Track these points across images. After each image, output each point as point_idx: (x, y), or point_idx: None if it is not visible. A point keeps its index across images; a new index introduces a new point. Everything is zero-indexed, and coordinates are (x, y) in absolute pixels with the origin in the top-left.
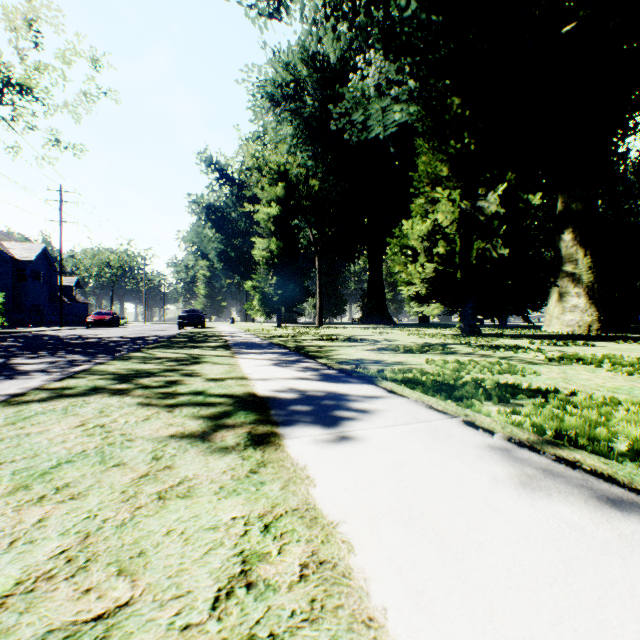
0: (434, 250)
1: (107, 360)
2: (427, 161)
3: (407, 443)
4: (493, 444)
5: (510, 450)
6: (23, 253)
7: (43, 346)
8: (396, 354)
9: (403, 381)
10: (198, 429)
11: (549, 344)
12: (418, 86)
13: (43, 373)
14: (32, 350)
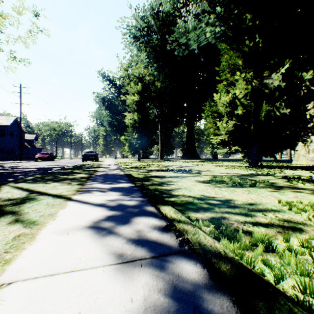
0: (235, 112)
1: None
2: (228, 58)
3: None
4: None
5: None
6: (4, 121)
7: None
8: (230, 188)
9: None
10: None
11: None
12: (222, 10)
13: None
14: None
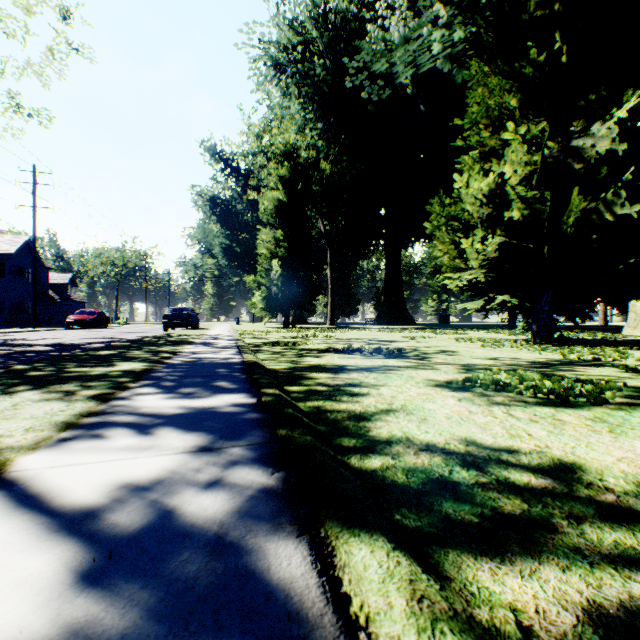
0: (506, 214)
1: None
2: (485, 94)
3: None
4: None
5: None
6: (3, 246)
7: None
8: (540, 410)
9: None
10: None
11: None
12: None
13: None
14: None
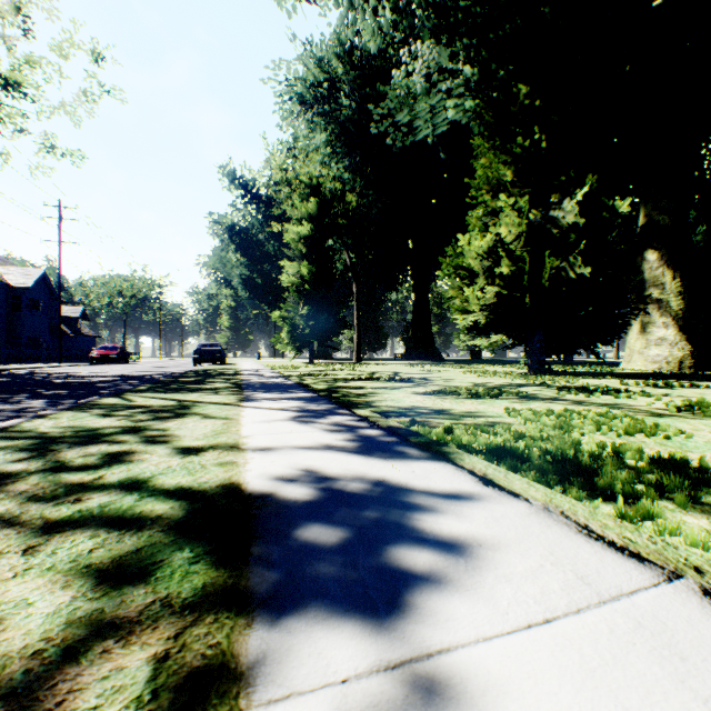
0: (497, 270)
1: (57, 410)
2: (487, 164)
3: None
4: None
5: None
6: (19, 279)
7: (9, 387)
8: (459, 399)
9: (492, 451)
10: (28, 642)
11: (648, 385)
12: (476, 73)
13: None
14: None
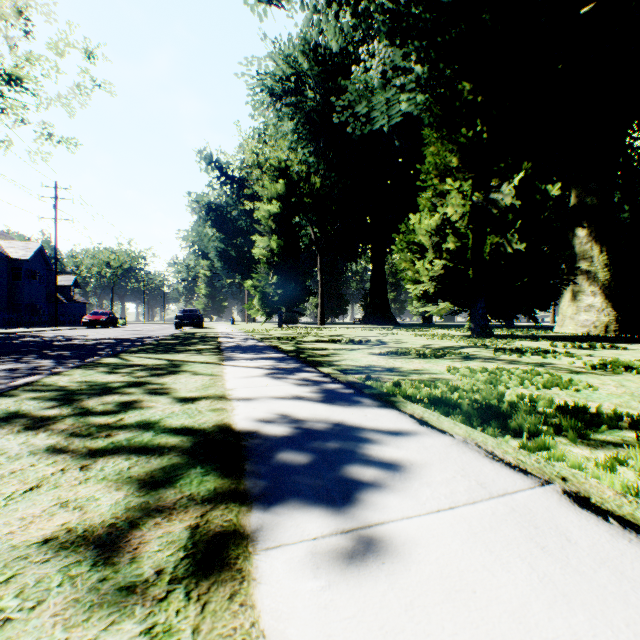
0: (444, 245)
1: (68, 368)
2: (435, 152)
3: (498, 569)
4: None
5: None
6: (18, 252)
7: (18, 349)
8: (408, 359)
9: (430, 400)
10: (104, 519)
11: (574, 347)
12: (426, 72)
13: None
14: (1, 354)
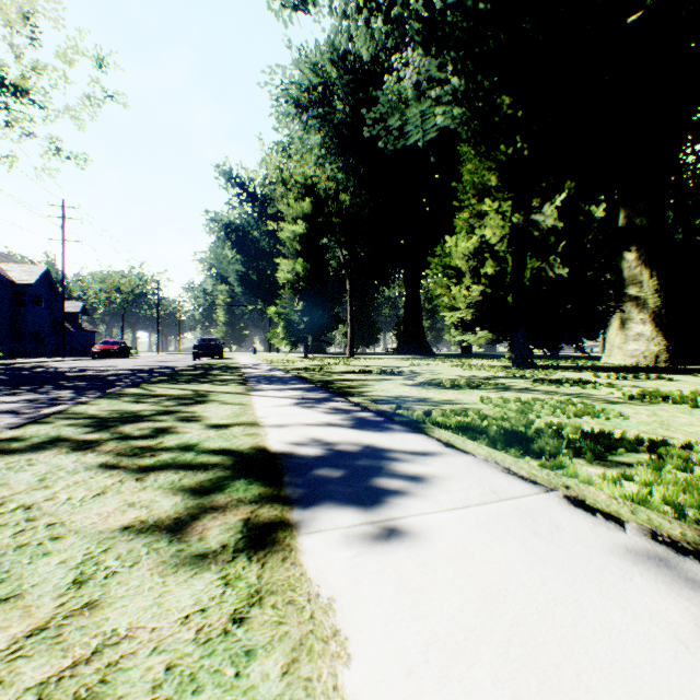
0: (482, 270)
1: (93, 398)
2: (473, 169)
3: (495, 544)
4: (633, 547)
5: (668, 561)
6: (22, 276)
7: (31, 380)
8: (442, 390)
9: (459, 427)
10: (170, 514)
11: (618, 378)
12: (463, 84)
13: (11, 415)
14: (15, 385)
